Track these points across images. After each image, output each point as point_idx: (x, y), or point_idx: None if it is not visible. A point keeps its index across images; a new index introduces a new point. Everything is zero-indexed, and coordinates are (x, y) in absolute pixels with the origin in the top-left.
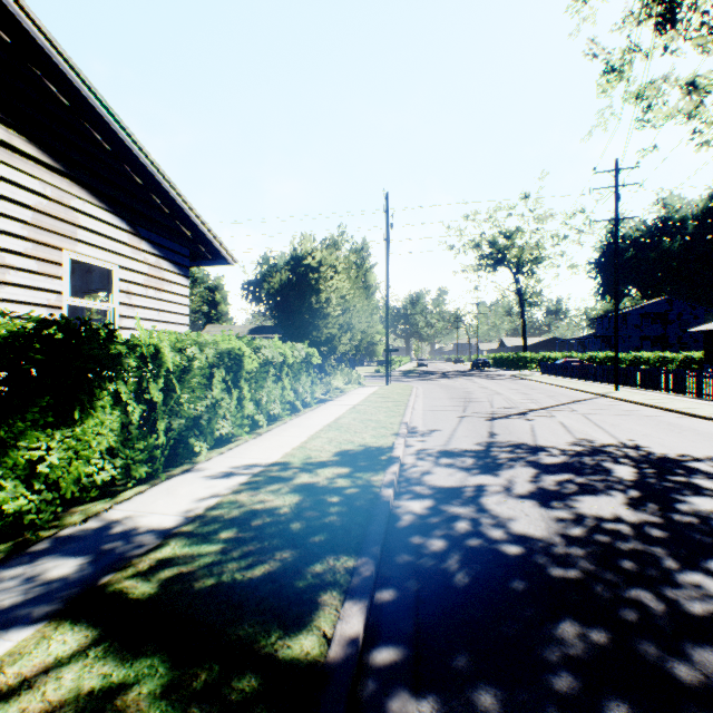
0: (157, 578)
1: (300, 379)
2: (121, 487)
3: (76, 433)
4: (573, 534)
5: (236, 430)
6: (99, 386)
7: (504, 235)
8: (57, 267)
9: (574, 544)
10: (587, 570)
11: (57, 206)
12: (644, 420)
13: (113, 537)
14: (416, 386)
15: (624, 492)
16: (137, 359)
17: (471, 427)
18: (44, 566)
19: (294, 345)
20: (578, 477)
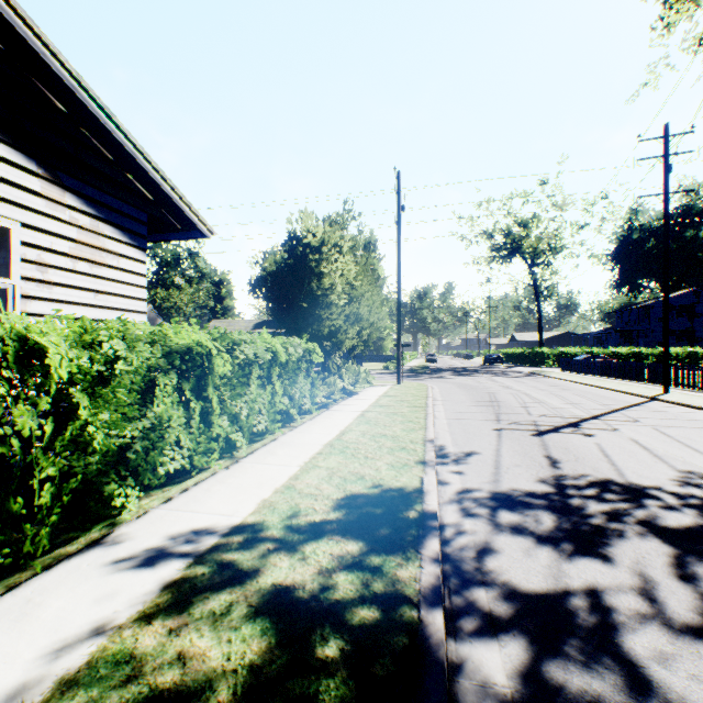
0: None
1: (296, 381)
2: None
3: None
4: None
5: (198, 459)
6: None
7: (519, 224)
8: None
9: None
10: None
11: None
12: None
13: None
14: (430, 385)
15: None
16: None
17: (518, 447)
18: None
19: (288, 340)
20: None
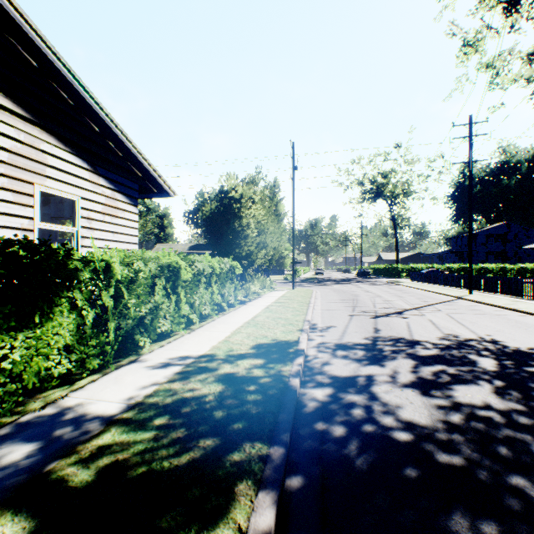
0: (95, 465)
1: (225, 285)
2: (79, 375)
3: (36, 335)
4: (452, 421)
5: (174, 327)
6: (58, 294)
7: (381, 175)
8: (29, 198)
9: (454, 431)
10: (470, 458)
11: (29, 149)
12: (496, 318)
13: (64, 423)
14: (315, 290)
15: (490, 382)
16: (91, 272)
17: (360, 324)
18: (0, 452)
19: (221, 260)
20: (450, 368)
